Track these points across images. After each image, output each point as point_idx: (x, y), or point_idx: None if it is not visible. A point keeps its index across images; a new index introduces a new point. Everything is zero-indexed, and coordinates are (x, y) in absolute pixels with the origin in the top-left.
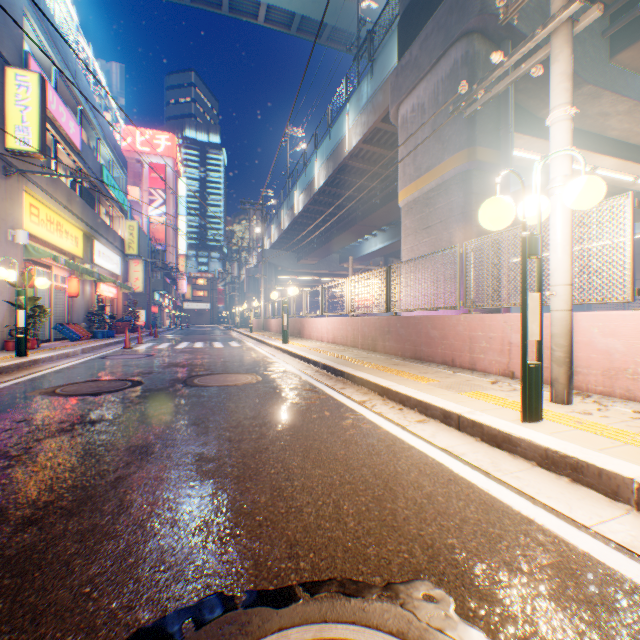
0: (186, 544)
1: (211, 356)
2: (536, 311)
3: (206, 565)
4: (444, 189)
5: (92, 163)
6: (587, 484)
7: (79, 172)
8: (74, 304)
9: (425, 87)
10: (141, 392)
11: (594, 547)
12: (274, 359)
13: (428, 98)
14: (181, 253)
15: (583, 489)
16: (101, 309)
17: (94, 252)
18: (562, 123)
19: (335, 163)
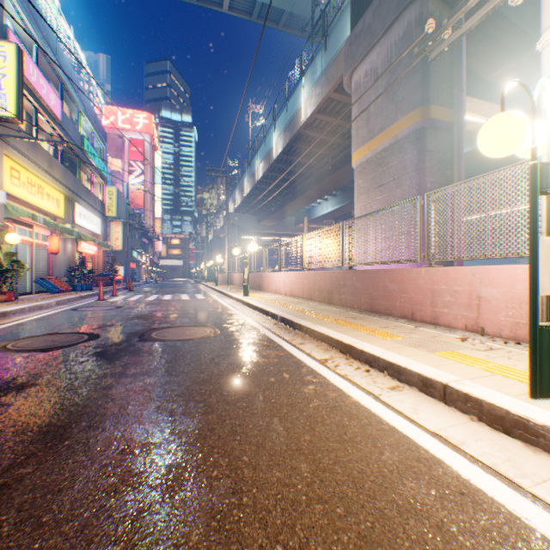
0: None
1: (176, 308)
2: (547, 260)
3: None
4: (397, 148)
5: (73, 133)
6: None
7: (53, 136)
8: (56, 260)
9: (378, 52)
10: (93, 347)
11: None
12: (234, 311)
13: (381, 62)
14: (157, 217)
15: None
16: (81, 265)
17: (75, 213)
18: None
19: (291, 132)
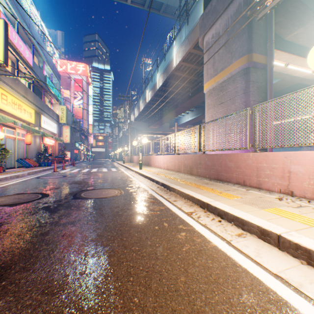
0: None
1: (98, 177)
2: None
3: None
4: (232, 80)
5: (40, 74)
6: None
7: (26, 74)
8: (29, 148)
9: (220, 22)
10: (42, 203)
11: None
12: (133, 179)
13: (222, 28)
14: (90, 123)
15: None
16: (45, 151)
17: (41, 121)
18: None
19: (167, 73)
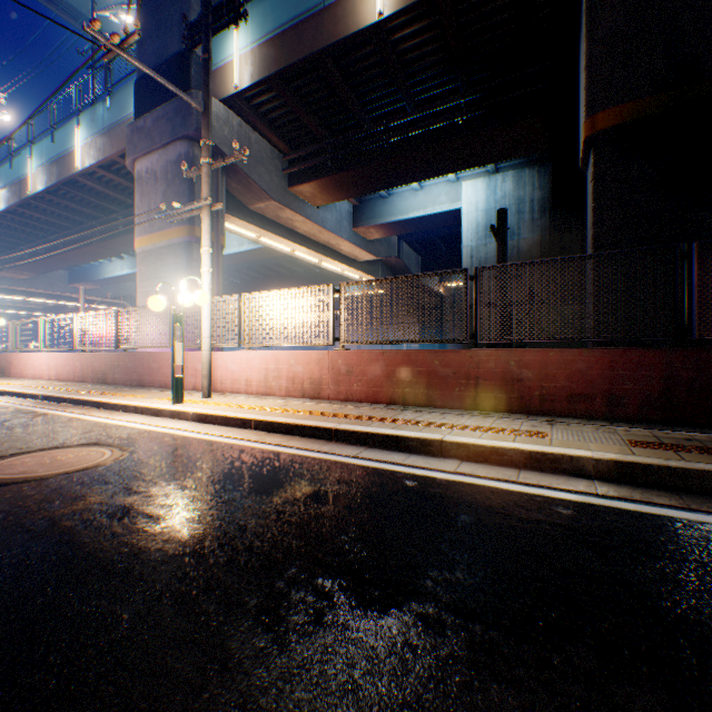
0: None
1: None
2: (182, 351)
3: None
4: (174, 250)
5: None
6: (183, 419)
7: None
8: None
9: (159, 159)
10: None
11: (166, 430)
12: None
13: (162, 170)
14: None
15: (181, 421)
16: None
17: None
18: (207, 256)
19: (62, 174)
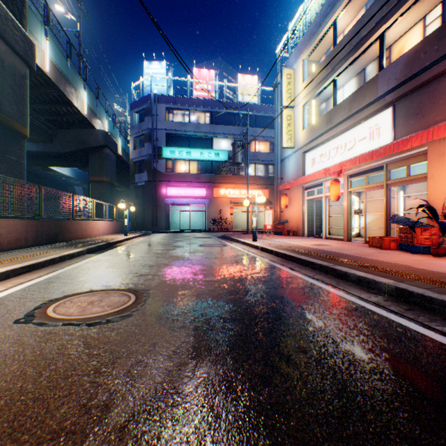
0: (92, 341)
1: None
2: None
3: (89, 333)
4: None
5: None
6: None
7: None
8: None
9: None
10: None
11: None
12: None
13: None
14: None
15: None
16: None
17: None
18: None
19: None
